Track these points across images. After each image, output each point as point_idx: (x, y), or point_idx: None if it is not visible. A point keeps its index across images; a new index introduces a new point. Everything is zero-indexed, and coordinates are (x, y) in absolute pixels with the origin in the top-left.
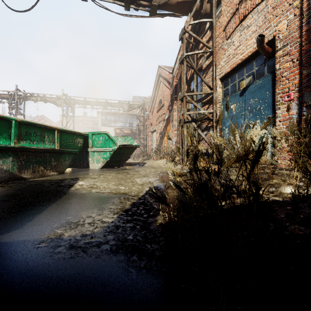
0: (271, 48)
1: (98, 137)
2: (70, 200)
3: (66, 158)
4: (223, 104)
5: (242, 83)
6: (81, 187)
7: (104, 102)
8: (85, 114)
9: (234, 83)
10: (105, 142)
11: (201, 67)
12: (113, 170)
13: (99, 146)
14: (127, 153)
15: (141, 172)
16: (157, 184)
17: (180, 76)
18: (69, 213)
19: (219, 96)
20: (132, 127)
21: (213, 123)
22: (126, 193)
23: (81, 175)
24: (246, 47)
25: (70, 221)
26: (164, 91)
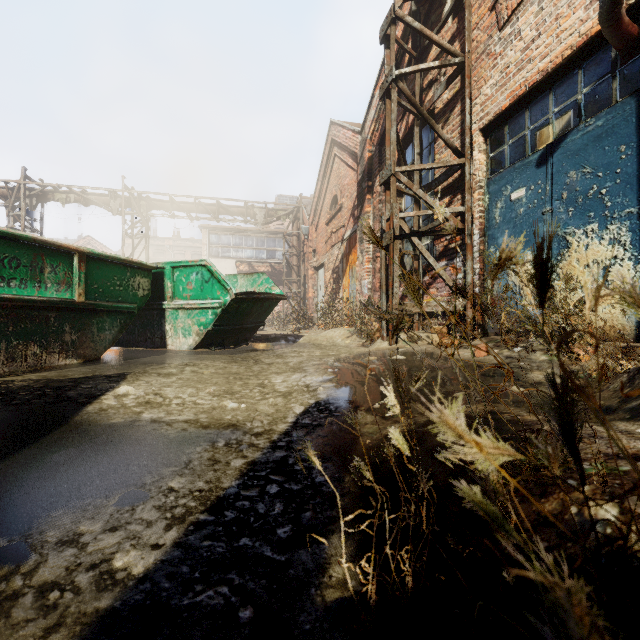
0: (637, 26)
1: (186, 274)
2: (50, 456)
3: (106, 325)
4: (490, 191)
5: (544, 133)
6: (118, 402)
7: (213, 205)
8: (176, 234)
9: (520, 136)
10: (202, 285)
11: (431, 108)
12: (225, 353)
13: (189, 295)
14: (256, 314)
15: (290, 357)
16: (328, 394)
17: (379, 136)
18: (7, 519)
19: (480, 172)
20: (275, 259)
21: (462, 240)
22: (236, 424)
23: (138, 367)
24: (558, 38)
25: None
26: (343, 176)
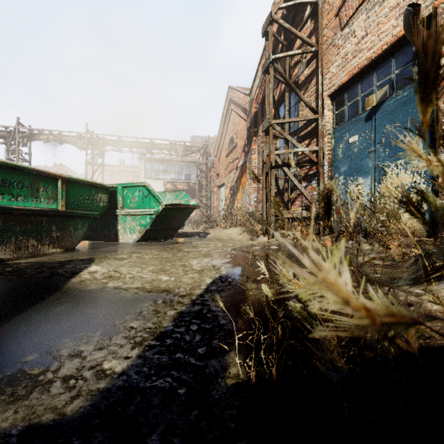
0: None
1: (132, 191)
2: (54, 308)
3: (79, 226)
4: (335, 136)
5: (370, 99)
6: (91, 276)
7: (148, 143)
8: (122, 162)
9: (355, 100)
10: (143, 199)
11: (297, 80)
12: (158, 245)
13: (134, 205)
14: (178, 218)
15: (201, 247)
16: (227, 271)
17: (261, 98)
18: (36, 343)
19: (329, 124)
20: (190, 180)
21: (317, 169)
22: (169, 290)
23: (101, 254)
24: (378, 37)
25: (24, 372)
26: (237, 124)
